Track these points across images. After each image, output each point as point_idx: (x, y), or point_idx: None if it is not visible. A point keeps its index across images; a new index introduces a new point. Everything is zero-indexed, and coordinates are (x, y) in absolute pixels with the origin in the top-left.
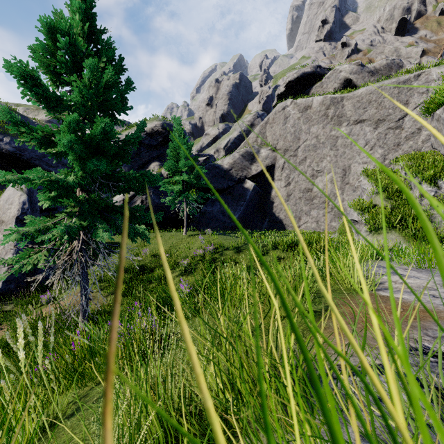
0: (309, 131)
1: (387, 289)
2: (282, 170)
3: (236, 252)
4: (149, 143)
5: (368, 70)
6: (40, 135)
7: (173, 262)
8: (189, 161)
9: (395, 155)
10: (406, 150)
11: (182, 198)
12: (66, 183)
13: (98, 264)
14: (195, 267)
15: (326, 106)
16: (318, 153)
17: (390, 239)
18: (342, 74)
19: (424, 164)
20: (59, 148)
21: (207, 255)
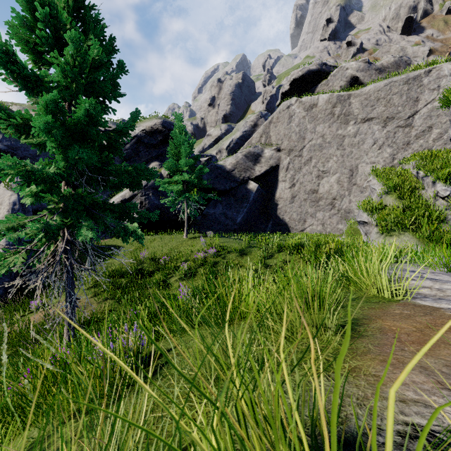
0: (315, 130)
1: (424, 297)
2: (286, 171)
3: (240, 255)
4: (148, 142)
5: (375, 67)
6: (19, 122)
7: (172, 266)
8: (190, 160)
9: (405, 155)
10: (416, 149)
11: (183, 198)
12: (46, 175)
13: (84, 268)
14: (196, 271)
15: (332, 104)
16: (324, 153)
17: (404, 241)
18: (348, 72)
19: (438, 162)
20: (42, 138)
21: (208, 258)
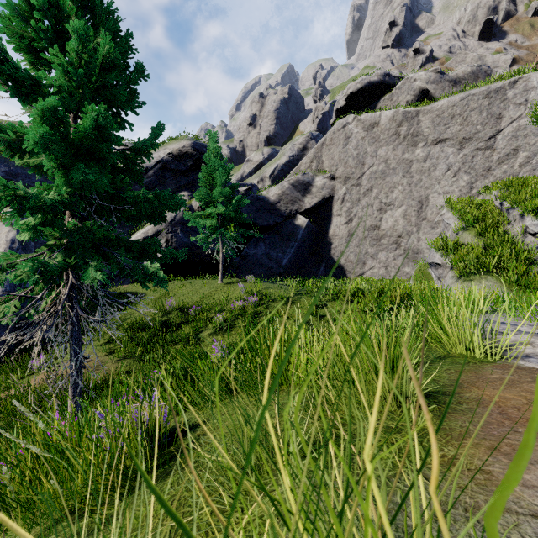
0: (376, 154)
1: (527, 356)
2: (342, 203)
3: (286, 304)
4: (176, 168)
5: (448, 79)
6: (11, 137)
7: (204, 317)
8: (226, 189)
9: (485, 183)
10: (498, 177)
11: (217, 235)
12: (44, 202)
13: (94, 319)
14: (233, 323)
15: (397, 122)
16: (388, 181)
17: (486, 287)
18: (417, 84)
19: (527, 191)
20: (42, 159)
21: (248, 308)
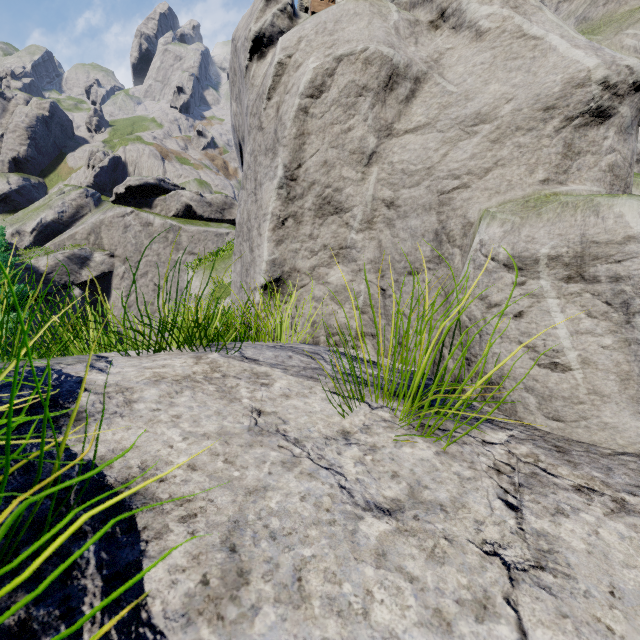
0: (151, 247)
1: None
2: (121, 279)
3: None
4: None
5: (206, 200)
6: None
7: None
8: None
9: None
10: None
11: None
12: None
13: None
14: None
15: (167, 230)
16: (160, 271)
17: None
18: (184, 199)
19: None
20: None
21: None
